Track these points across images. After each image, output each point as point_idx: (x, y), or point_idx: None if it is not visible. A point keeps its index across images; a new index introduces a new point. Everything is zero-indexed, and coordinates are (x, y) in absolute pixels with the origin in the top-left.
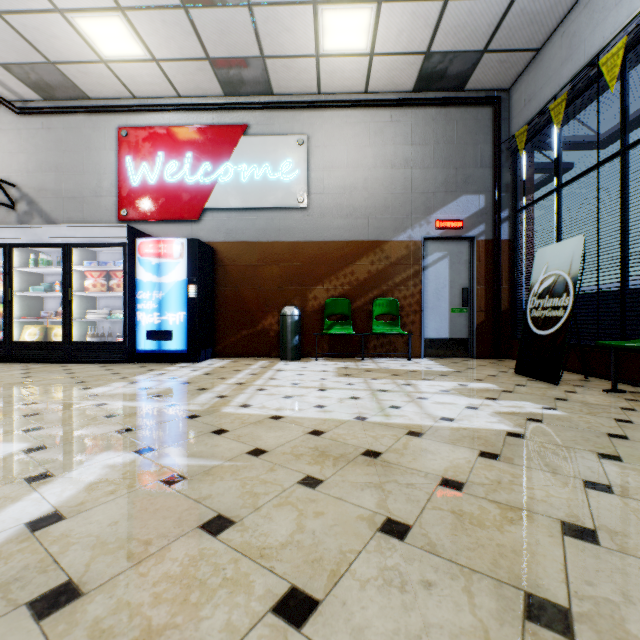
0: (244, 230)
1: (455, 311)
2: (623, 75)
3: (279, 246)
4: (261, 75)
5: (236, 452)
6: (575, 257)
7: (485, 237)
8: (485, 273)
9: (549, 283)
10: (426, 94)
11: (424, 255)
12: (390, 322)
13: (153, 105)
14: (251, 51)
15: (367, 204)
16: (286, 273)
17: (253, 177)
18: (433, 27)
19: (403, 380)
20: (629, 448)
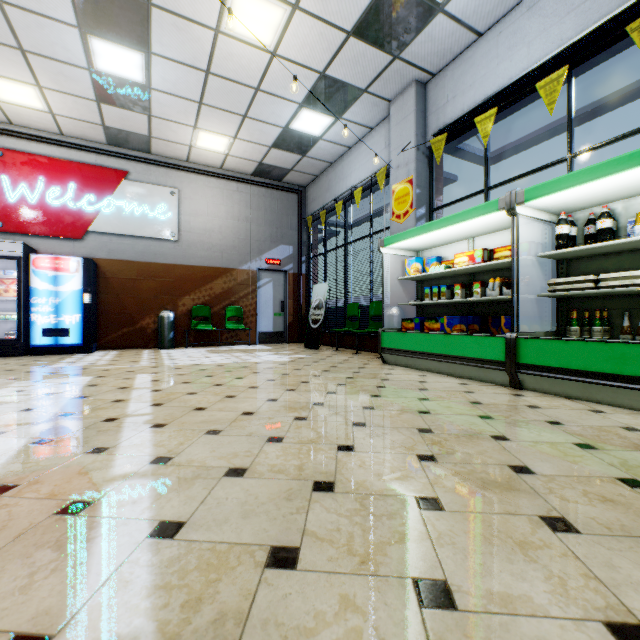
0: (125, 251)
1: (277, 315)
2: (345, 211)
3: (155, 266)
4: (145, 143)
5: (195, 370)
6: (326, 292)
7: (293, 271)
8: (293, 293)
9: (318, 303)
10: (260, 179)
11: (258, 279)
12: (237, 322)
13: (33, 135)
14: (142, 132)
15: (222, 243)
16: (161, 286)
17: (134, 212)
18: (264, 154)
19: (249, 352)
20: (323, 360)
